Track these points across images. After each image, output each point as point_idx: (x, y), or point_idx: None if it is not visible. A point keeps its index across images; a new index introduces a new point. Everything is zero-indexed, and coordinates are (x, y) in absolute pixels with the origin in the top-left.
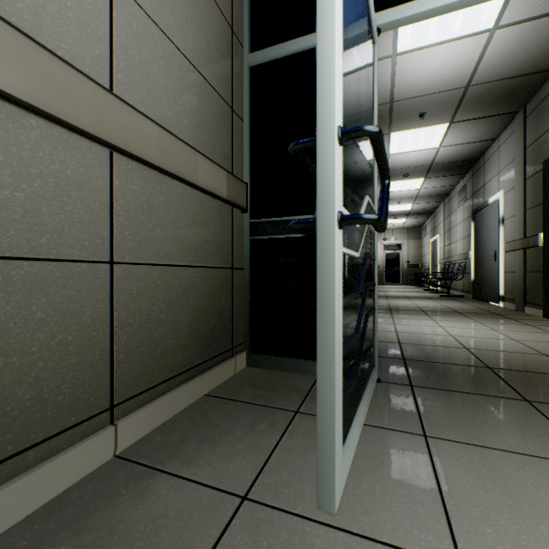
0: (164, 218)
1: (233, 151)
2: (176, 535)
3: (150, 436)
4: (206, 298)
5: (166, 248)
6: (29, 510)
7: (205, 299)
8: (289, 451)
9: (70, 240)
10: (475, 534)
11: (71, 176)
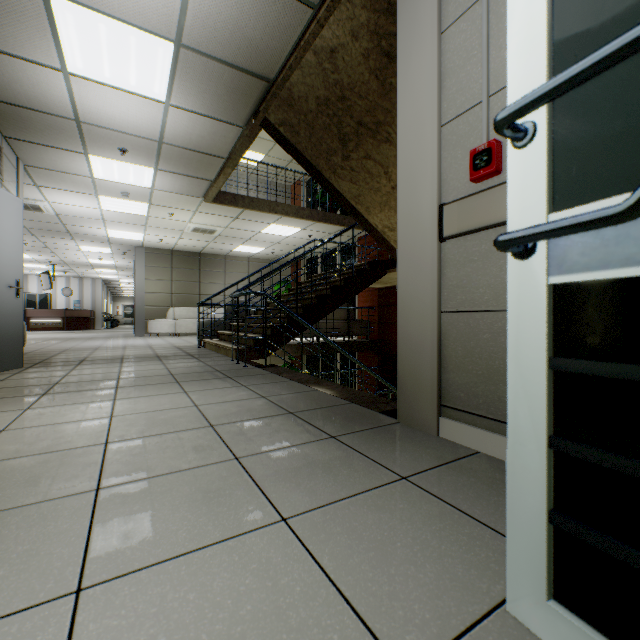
0: None
1: None
2: None
3: None
4: None
5: None
6: None
7: None
8: None
9: None
10: None
11: None
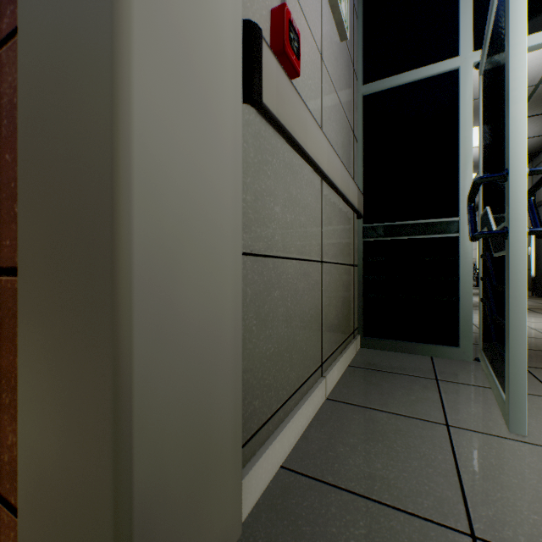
0: (334, 227)
1: (354, 168)
2: (419, 439)
3: (337, 389)
4: (345, 290)
5: (335, 250)
6: (308, 422)
7: (345, 290)
8: (455, 402)
9: (312, 247)
10: None
11: (312, 203)
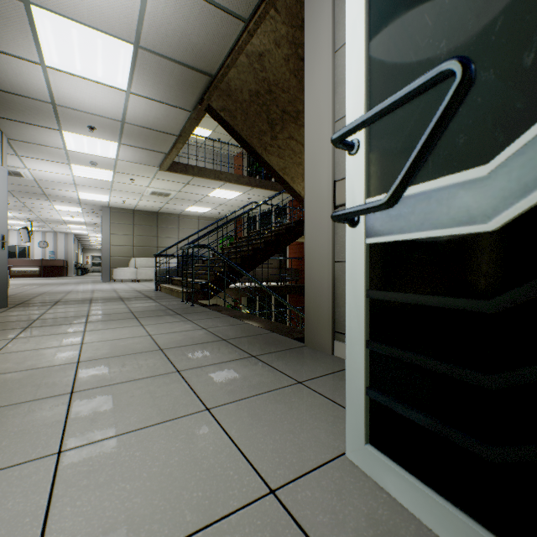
0: None
1: None
2: None
3: None
4: None
5: None
6: None
7: None
8: None
9: None
10: (277, 531)
11: None
